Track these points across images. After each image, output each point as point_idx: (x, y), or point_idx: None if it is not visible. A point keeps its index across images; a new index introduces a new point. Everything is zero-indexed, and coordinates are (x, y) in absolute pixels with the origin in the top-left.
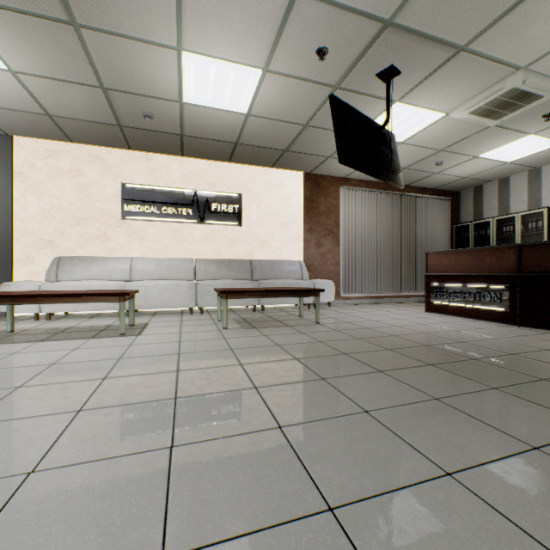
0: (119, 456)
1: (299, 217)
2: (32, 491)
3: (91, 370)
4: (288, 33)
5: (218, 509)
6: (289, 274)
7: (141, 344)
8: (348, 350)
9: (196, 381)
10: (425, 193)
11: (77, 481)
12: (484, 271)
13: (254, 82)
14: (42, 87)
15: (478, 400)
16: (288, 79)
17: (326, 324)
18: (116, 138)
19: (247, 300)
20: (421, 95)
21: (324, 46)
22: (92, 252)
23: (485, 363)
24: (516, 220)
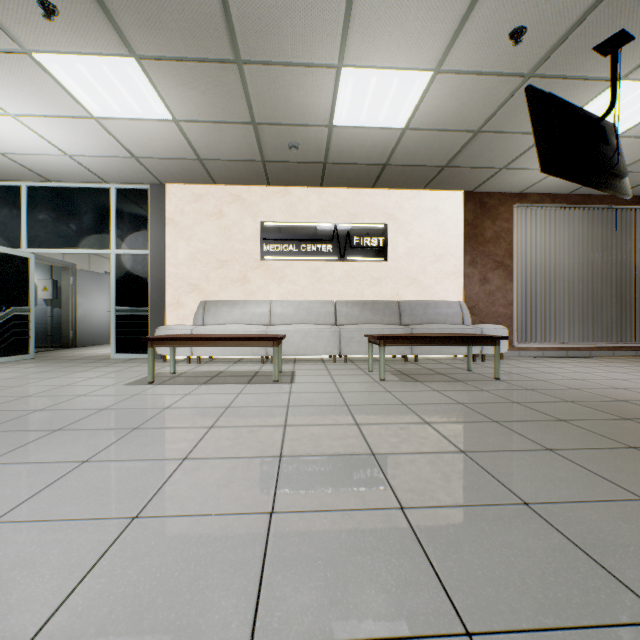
0: (349, 510)
1: (458, 248)
2: (283, 531)
3: (267, 416)
4: (474, 19)
5: (503, 590)
6: (445, 318)
7: (300, 392)
8: (563, 415)
9: (385, 438)
10: None
11: (322, 529)
12: None
13: (420, 88)
14: (199, 132)
15: None
16: (464, 77)
17: (510, 381)
18: (257, 175)
19: (397, 348)
20: None
21: (521, 26)
22: (233, 295)
23: None
24: None
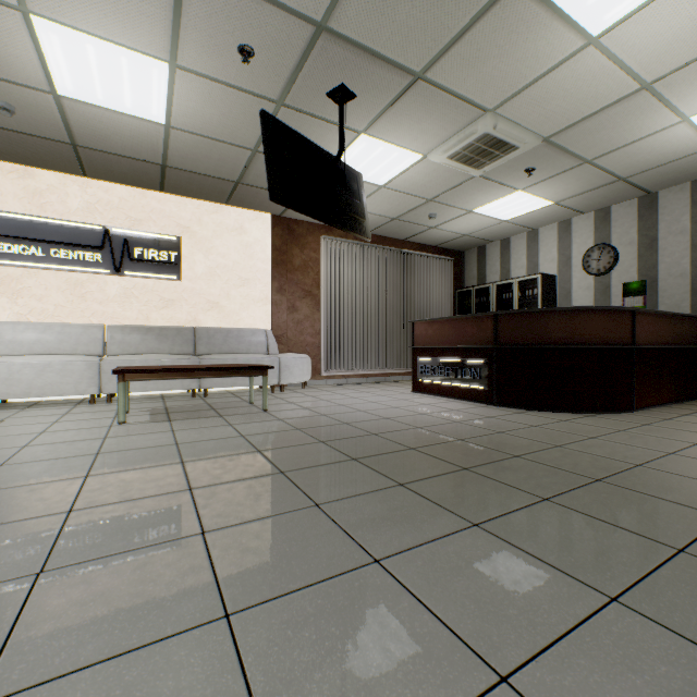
0: None
1: (266, 273)
2: None
3: None
4: (190, 15)
5: None
6: (249, 347)
7: None
8: (269, 445)
9: None
10: (426, 251)
11: None
12: (466, 344)
13: (162, 79)
14: None
15: (366, 503)
16: (210, 83)
17: (276, 411)
18: None
19: (182, 382)
20: (389, 129)
21: (247, 44)
22: None
23: (420, 453)
24: (515, 286)
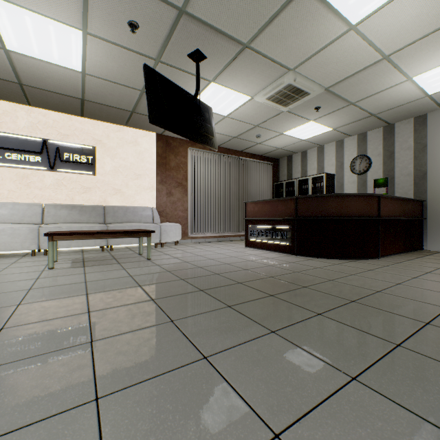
0: None
1: (152, 171)
2: None
3: None
4: None
5: None
6: (141, 218)
7: None
8: (147, 282)
9: None
10: (255, 158)
11: None
12: (278, 216)
13: (78, 41)
14: None
15: (205, 319)
16: (111, 45)
17: (156, 260)
18: None
19: (95, 241)
20: (229, 79)
21: (134, 20)
22: None
23: (244, 286)
24: (309, 181)
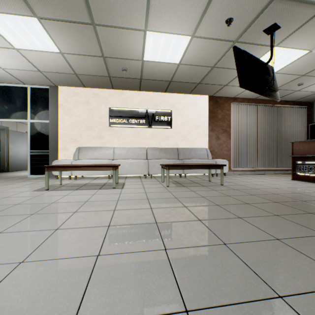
0: (139, 251)
1: (205, 122)
2: (102, 265)
3: (106, 205)
4: (209, 12)
5: (207, 287)
6: (199, 156)
7: (125, 193)
8: (248, 201)
9: (164, 214)
10: (288, 104)
11: (123, 262)
12: None
13: (185, 44)
14: (74, 59)
15: None
16: (205, 40)
17: (227, 185)
18: (106, 83)
19: (176, 171)
20: (293, 40)
21: (230, 17)
22: (94, 144)
23: None
24: None
